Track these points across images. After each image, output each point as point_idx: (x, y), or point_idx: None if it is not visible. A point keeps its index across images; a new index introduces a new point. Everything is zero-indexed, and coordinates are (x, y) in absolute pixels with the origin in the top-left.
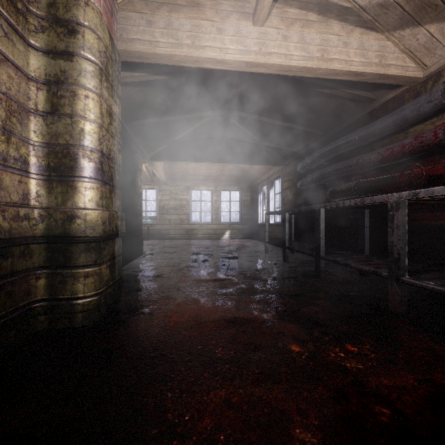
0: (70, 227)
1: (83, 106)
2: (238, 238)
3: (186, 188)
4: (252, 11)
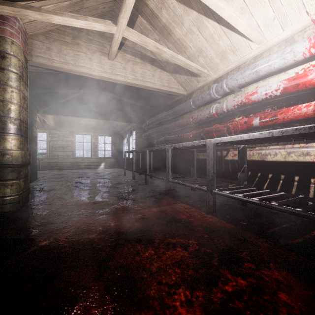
0: (3, 159)
1: (10, 96)
2: (110, 168)
3: (72, 132)
4: (108, 52)
